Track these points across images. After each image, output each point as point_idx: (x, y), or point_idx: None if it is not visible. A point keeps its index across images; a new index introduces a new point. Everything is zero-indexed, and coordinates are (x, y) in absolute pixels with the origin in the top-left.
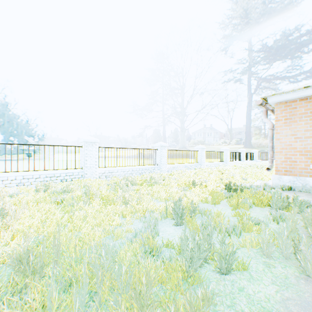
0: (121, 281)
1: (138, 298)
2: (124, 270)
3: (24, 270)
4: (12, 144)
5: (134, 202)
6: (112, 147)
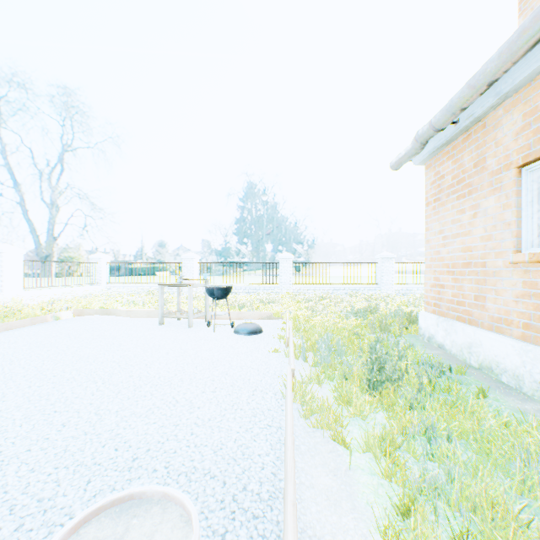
0: (402, 314)
1: (408, 318)
2: (403, 311)
3: (369, 311)
4: (327, 262)
5: (422, 307)
6: (410, 262)
